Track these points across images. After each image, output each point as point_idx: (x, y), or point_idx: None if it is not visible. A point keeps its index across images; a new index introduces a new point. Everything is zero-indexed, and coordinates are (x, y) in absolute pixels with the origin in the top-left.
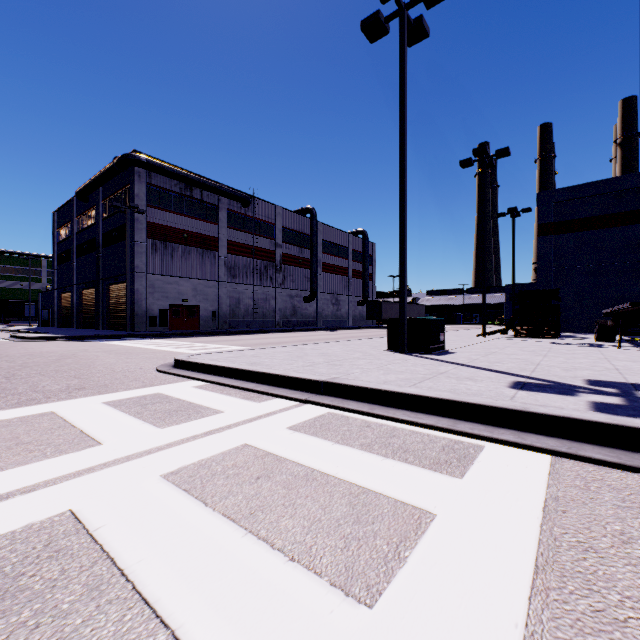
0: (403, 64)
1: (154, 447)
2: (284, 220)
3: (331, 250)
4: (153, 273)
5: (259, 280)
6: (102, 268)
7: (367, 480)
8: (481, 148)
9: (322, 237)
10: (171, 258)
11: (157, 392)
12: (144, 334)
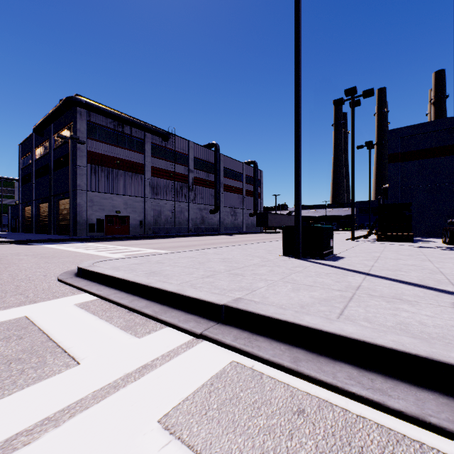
0: None
1: None
2: (195, 152)
3: (230, 175)
4: (92, 190)
5: (176, 197)
6: (53, 187)
7: None
8: (352, 89)
9: (224, 165)
10: (106, 179)
11: (24, 315)
12: (82, 238)
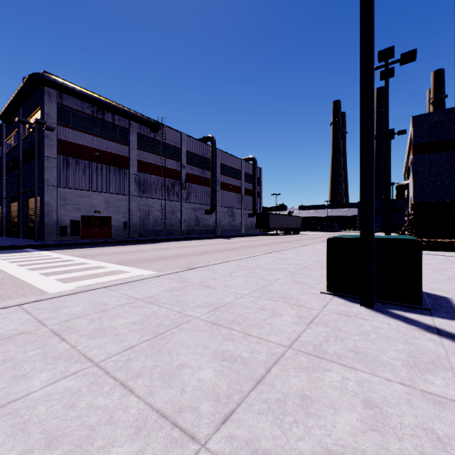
0: None
1: None
2: (188, 145)
3: (228, 172)
4: (64, 187)
5: (167, 195)
6: (22, 183)
7: None
8: (388, 49)
9: (220, 161)
10: (83, 173)
11: None
12: (45, 244)
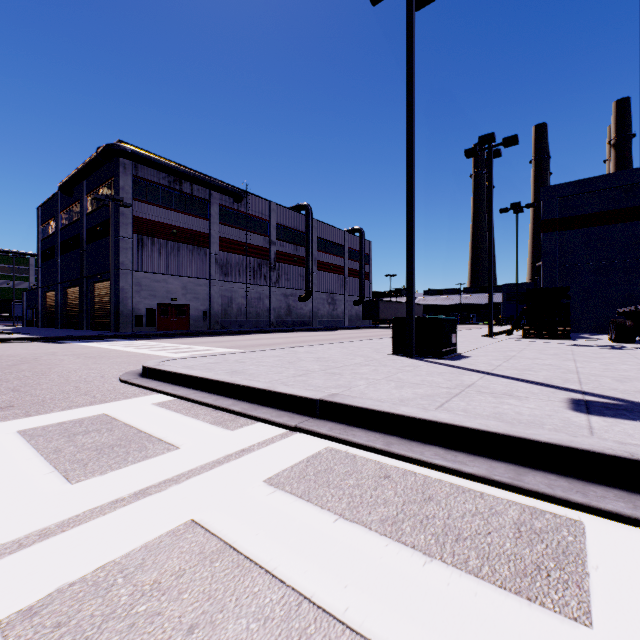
0: (411, 25)
1: (35, 531)
2: (278, 217)
3: (327, 248)
4: (139, 270)
5: (252, 278)
6: (87, 265)
7: (407, 635)
8: (488, 135)
9: (318, 235)
10: (159, 255)
11: (102, 413)
12: (128, 335)
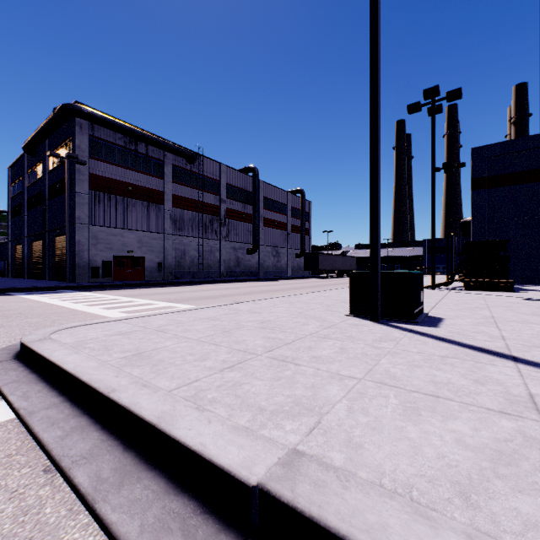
0: None
1: None
2: (228, 177)
3: (272, 207)
4: (96, 224)
5: (204, 233)
6: (48, 220)
7: None
8: (433, 88)
9: (264, 194)
10: (115, 210)
11: None
12: (80, 286)
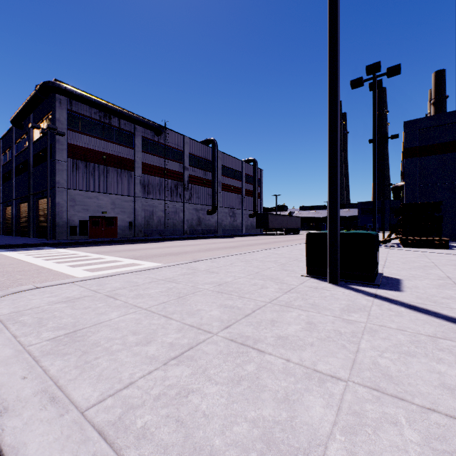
0: None
1: None
2: (191, 148)
3: (229, 174)
4: (73, 188)
5: (170, 196)
6: (33, 185)
7: None
8: (375, 64)
9: (222, 163)
10: (91, 176)
11: None
12: (58, 243)
